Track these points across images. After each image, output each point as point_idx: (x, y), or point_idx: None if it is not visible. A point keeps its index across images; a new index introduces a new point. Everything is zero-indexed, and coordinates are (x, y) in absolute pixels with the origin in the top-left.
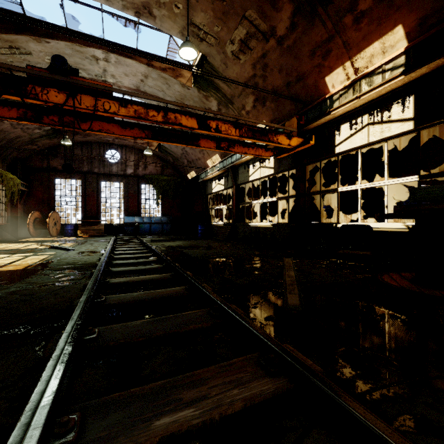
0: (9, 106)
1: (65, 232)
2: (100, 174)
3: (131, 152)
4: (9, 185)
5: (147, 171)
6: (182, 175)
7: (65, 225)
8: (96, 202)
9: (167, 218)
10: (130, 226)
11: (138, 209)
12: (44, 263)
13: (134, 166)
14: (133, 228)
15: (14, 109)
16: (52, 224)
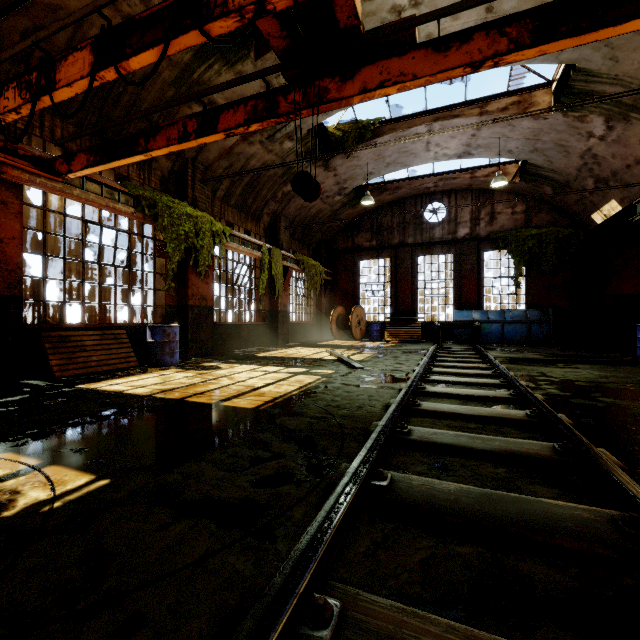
0: (235, 106)
1: (370, 334)
2: (415, 245)
3: (465, 198)
4: (310, 274)
5: (495, 225)
6: (576, 220)
7: (370, 325)
8: (409, 290)
9: (539, 313)
10: (463, 327)
11: (477, 297)
12: (296, 397)
13: (471, 222)
14: (469, 331)
15: (241, 107)
16: (355, 323)
